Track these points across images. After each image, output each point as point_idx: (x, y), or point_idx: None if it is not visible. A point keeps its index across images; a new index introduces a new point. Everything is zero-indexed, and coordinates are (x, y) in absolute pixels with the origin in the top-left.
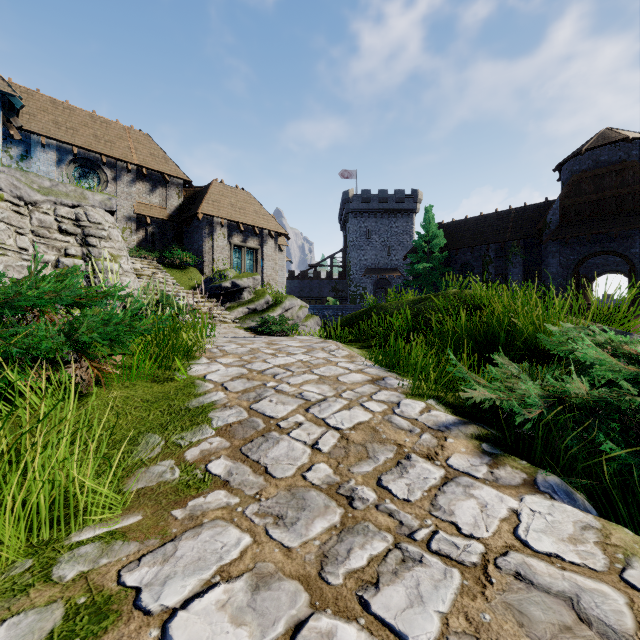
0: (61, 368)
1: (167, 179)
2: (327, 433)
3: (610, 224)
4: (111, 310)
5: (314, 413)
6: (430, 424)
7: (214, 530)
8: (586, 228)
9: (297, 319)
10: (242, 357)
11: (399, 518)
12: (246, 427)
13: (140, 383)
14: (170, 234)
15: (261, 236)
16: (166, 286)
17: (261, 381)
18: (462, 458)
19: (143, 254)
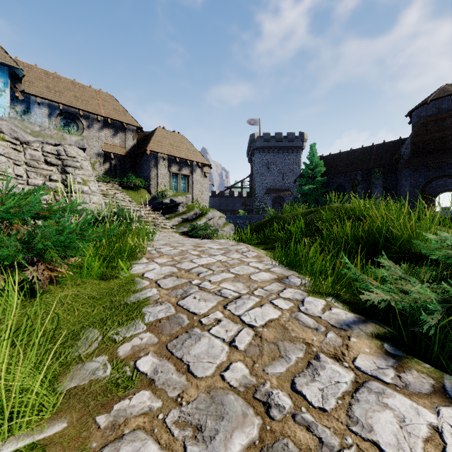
0: (20, 271)
1: (125, 126)
2: (242, 330)
3: (450, 155)
4: (64, 222)
5: (231, 310)
6: (333, 322)
7: (133, 445)
8: (431, 158)
9: (217, 226)
10: (174, 258)
11: (318, 434)
12: (173, 323)
13: (90, 281)
14: (127, 165)
15: (191, 166)
16: (124, 202)
17: (187, 279)
18: (368, 359)
19: (108, 180)
